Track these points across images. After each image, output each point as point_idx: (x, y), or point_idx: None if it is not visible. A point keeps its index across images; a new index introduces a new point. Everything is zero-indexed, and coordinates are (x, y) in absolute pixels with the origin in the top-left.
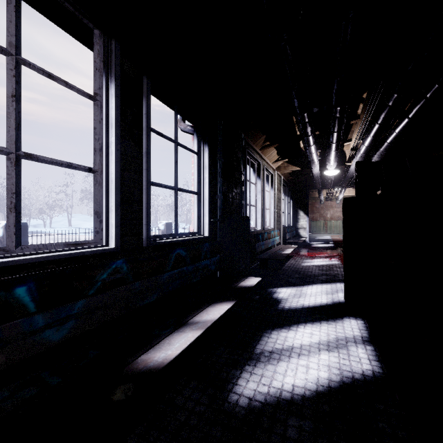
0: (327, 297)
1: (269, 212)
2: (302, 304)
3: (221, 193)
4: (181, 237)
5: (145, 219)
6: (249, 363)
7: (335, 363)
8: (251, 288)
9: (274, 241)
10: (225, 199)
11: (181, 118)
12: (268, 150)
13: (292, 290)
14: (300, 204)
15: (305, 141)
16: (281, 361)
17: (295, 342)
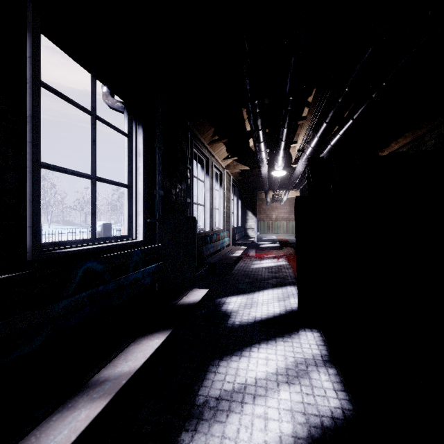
0: (279, 304)
1: (218, 212)
2: (254, 317)
3: (160, 188)
4: (101, 243)
5: (29, 219)
6: (187, 425)
7: (298, 403)
8: (195, 306)
9: (223, 243)
10: (167, 195)
11: (109, 92)
12: (218, 146)
13: (243, 299)
14: (249, 205)
15: (256, 136)
16: (231, 414)
17: (249, 375)
